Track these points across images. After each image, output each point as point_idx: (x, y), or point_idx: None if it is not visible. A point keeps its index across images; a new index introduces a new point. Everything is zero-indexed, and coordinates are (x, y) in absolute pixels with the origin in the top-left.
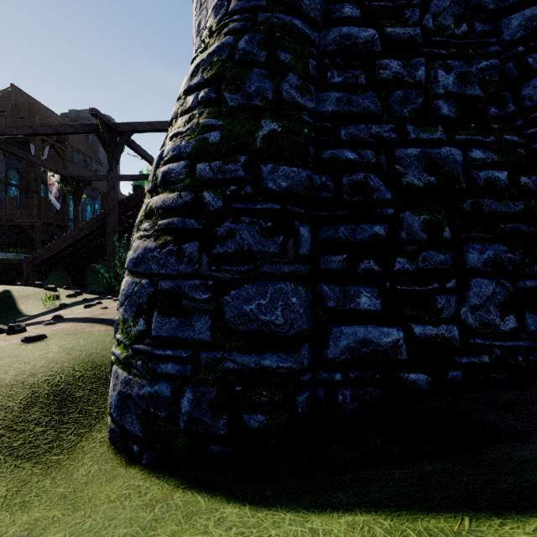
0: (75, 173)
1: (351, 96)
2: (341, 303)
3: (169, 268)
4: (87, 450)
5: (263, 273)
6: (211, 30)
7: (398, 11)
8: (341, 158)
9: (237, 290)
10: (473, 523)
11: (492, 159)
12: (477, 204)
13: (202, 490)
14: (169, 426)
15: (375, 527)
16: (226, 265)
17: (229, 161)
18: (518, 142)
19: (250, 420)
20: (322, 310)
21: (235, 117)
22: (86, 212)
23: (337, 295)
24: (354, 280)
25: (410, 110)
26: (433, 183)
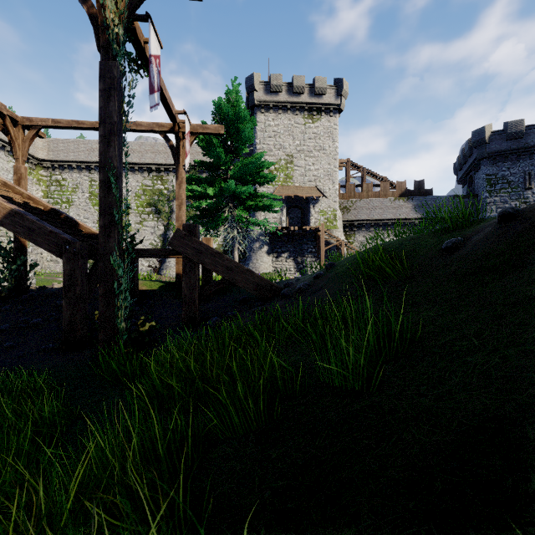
0: None
1: None
2: None
3: None
4: None
5: None
6: None
7: None
8: None
9: None
10: None
11: None
12: None
13: None
14: None
15: None
16: None
17: None
18: None
19: None
20: None
21: None
22: None
23: None
24: None
25: None
26: None
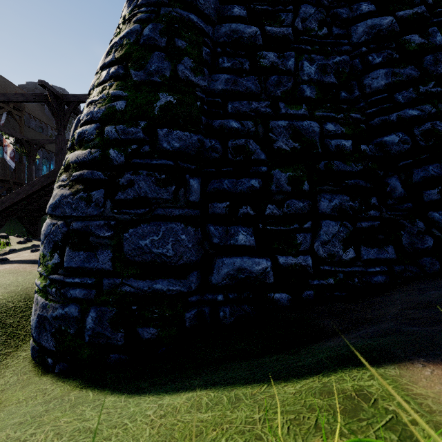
0: (32, 137)
1: (237, 78)
2: (223, 240)
3: (79, 212)
4: (10, 366)
5: (156, 215)
6: (125, 18)
7: (276, 14)
8: (228, 126)
9: (135, 229)
10: (268, 387)
11: (341, 131)
12: (329, 164)
13: (96, 388)
14: (77, 341)
15: (204, 398)
16: (126, 209)
17: (131, 125)
18: (361, 119)
19: (143, 333)
20: (209, 246)
21: (138, 89)
22: (42, 171)
23: (221, 234)
24: (235, 222)
25: (282, 91)
26: (297, 148)
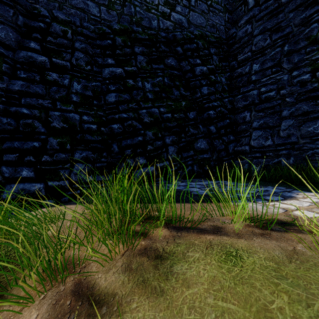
0: None
1: (30, 84)
2: (12, 174)
3: None
4: None
5: None
6: None
7: (61, 52)
8: (21, 111)
9: None
10: None
11: (92, 120)
12: (83, 136)
13: None
14: None
15: None
16: None
17: None
18: (103, 115)
19: None
20: (2, 178)
21: None
22: None
23: (11, 171)
24: (22, 165)
25: (59, 96)
26: (65, 127)
